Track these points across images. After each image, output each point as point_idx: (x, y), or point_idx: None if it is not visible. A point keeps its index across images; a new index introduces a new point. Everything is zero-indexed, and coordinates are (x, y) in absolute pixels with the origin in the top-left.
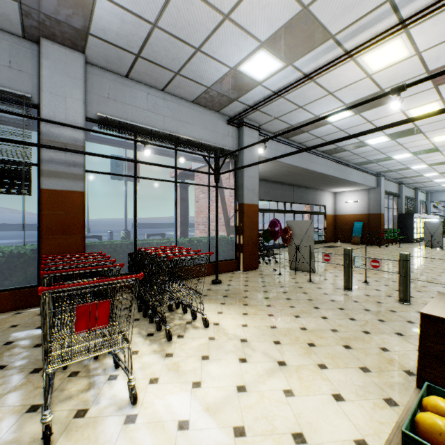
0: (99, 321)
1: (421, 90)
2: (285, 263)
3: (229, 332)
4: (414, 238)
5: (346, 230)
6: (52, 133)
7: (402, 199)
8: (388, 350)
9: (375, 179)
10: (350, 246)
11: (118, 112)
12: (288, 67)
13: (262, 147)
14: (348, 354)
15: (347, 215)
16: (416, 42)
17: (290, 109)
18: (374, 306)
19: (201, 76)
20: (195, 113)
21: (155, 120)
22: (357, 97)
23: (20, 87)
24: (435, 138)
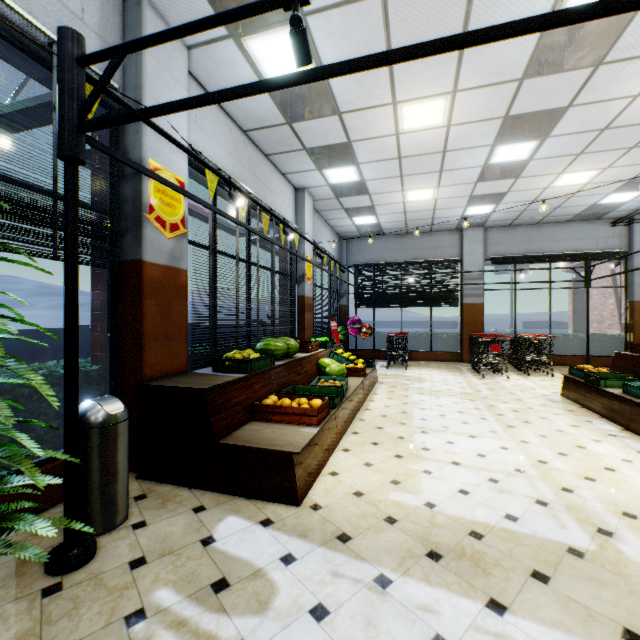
0: (496, 351)
1: None
2: None
3: None
4: None
5: None
6: (467, 274)
7: None
8: None
9: None
10: None
11: (502, 250)
12: None
13: (614, 264)
14: None
15: None
16: None
17: None
18: None
19: (566, 213)
20: (568, 230)
21: (530, 247)
22: None
23: (453, 254)
24: None
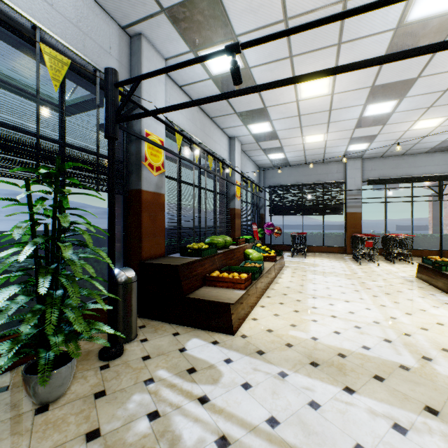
0: (370, 246)
1: None
2: None
3: None
4: None
5: None
6: (350, 192)
7: None
8: None
9: None
10: None
11: (376, 174)
12: None
13: None
14: None
15: None
16: None
17: None
18: None
19: (424, 147)
20: (426, 159)
21: (396, 172)
22: None
23: (339, 178)
24: None
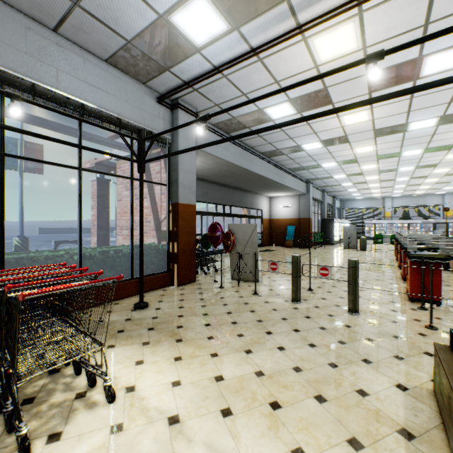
0: None
1: (357, 95)
2: (226, 272)
3: (150, 403)
4: (334, 241)
5: (280, 234)
6: None
7: (325, 206)
8: (366, 392)
9: (305, 186)
10: (284, 249)
11: None
12: (234, 32)
13: (202, 126)
14: (326, 413)
15: (281, 219)
16: (366, 33)
17: (233, 95)
18: (328, 321)
19: (116, 18)
20: (110, 78)
21: (41, 72)
22: (302, 92)
23: None
24: (357, 149)
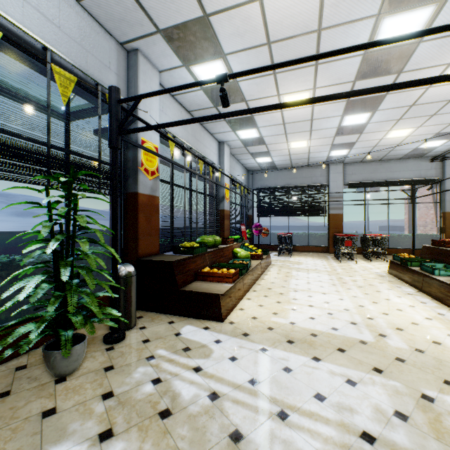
0: (349, 245)
1: None
2: None
3: None
4: None
5: None
6: (332, 194)
7: None
8: None
9: None
10: None
11: (356, 178)
12: None
13: (428, 188)
14: None
15: None
16: None
17: None
18: None
19: (398, 153)
20: (401, 164)
21: (374, 176)
22: None
23: (323, 181)
24: None
